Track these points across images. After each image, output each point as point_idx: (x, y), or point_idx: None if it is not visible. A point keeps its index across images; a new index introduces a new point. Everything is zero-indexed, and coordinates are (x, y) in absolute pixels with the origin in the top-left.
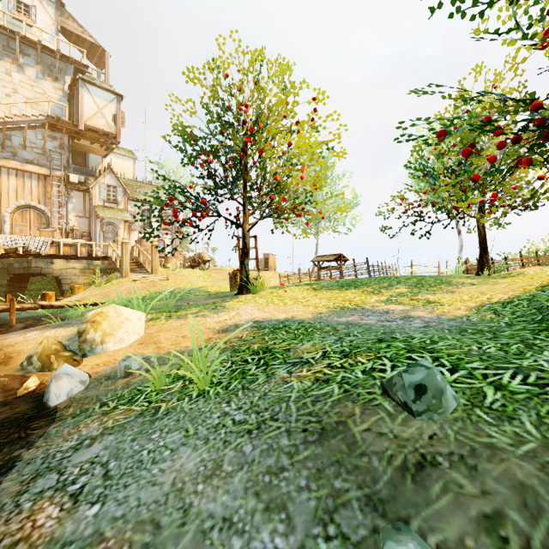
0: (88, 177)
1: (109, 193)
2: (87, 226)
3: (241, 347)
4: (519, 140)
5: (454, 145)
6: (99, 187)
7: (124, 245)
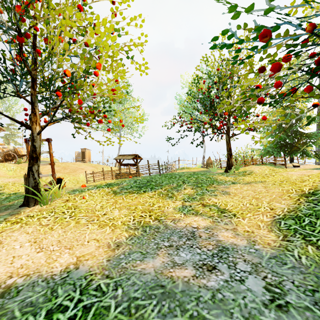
0: None
1: None
2: None
3: None
4: None
5: (216, 82)
6: None
7: None
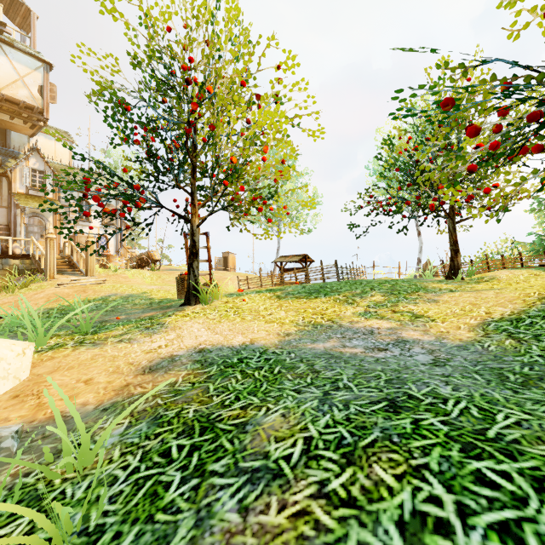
0: (8, 159)
1: (34, 179)
2: (5, 218)
3: (167, 412)
4: (540, 116)
5: (427, 138)
6: (21, 171)
7: (49, 241)
